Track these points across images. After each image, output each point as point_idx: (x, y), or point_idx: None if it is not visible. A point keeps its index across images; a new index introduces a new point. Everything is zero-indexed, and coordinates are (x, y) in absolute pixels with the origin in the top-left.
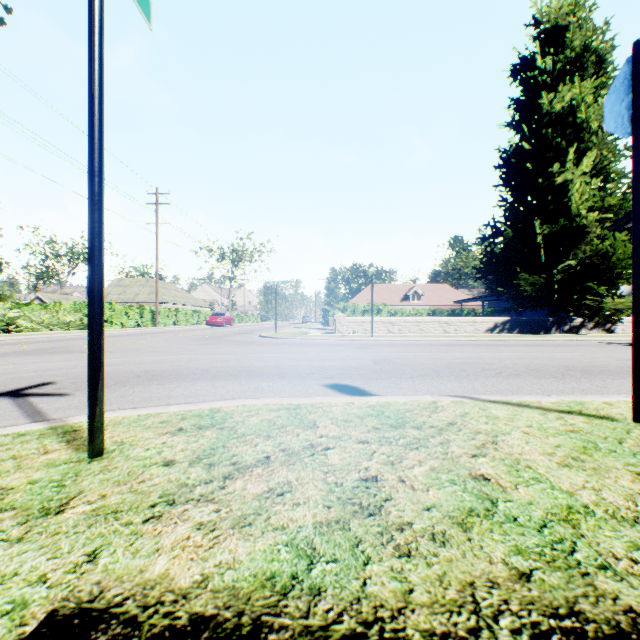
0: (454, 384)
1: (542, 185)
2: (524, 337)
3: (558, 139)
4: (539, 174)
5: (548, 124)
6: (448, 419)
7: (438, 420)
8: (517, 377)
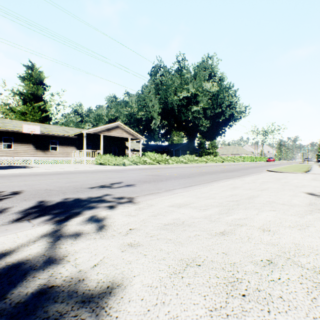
0: None
1: None
2: None
3: None
4: None
5: None
6: None
7: None
8: None
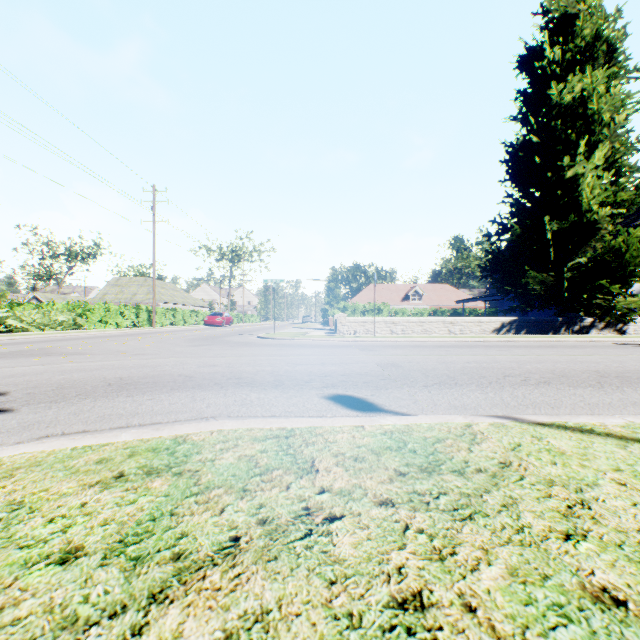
0: (478, 395)
1: (551, 179)
2: (534, 338)
3: (568, 131)
4: (548, 168)
5: (557, 116)
6: (497, 456)
7: (484, 458)
8: (548, 385)
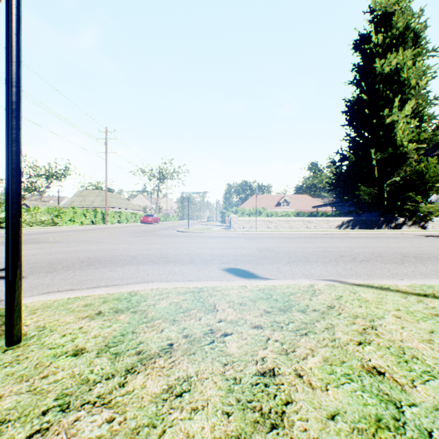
0: (321, 268)
1: (376, 124)
2: (364, 231)
3: (387, 92)
4: (373, 117)
5: (380, 81)
6: (327, 302)
7: (318, 303)
8: (368, 262)
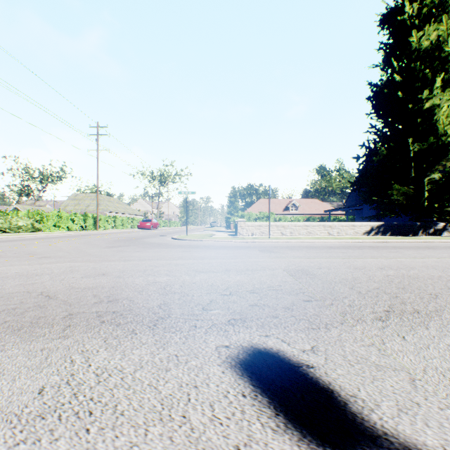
0: None
1: (411, 110)
2: (405, 239)
3: (426, 70)
4: (408, 101)
5: (415, 60)
6: None
7: None
8: None
